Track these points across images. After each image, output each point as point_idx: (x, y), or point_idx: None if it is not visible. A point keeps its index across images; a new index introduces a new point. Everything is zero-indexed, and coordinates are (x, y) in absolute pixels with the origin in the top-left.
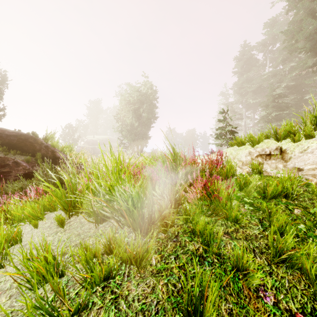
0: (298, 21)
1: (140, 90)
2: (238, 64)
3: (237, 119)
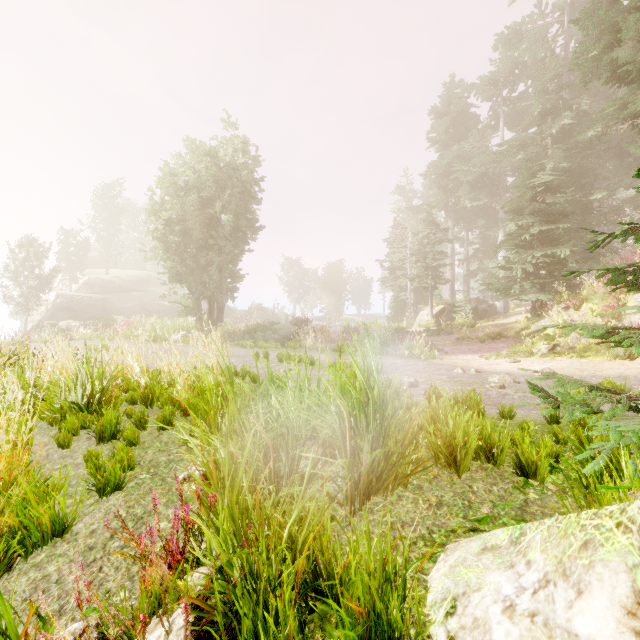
0: (605, 6)
1: (216, 152)
2: (439, 123)
3: (440, 241)
